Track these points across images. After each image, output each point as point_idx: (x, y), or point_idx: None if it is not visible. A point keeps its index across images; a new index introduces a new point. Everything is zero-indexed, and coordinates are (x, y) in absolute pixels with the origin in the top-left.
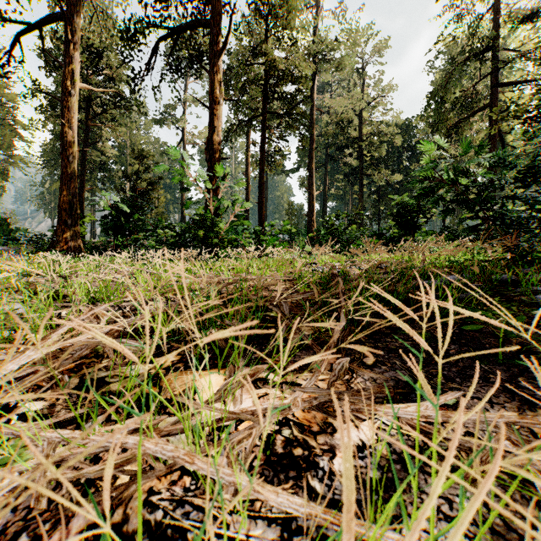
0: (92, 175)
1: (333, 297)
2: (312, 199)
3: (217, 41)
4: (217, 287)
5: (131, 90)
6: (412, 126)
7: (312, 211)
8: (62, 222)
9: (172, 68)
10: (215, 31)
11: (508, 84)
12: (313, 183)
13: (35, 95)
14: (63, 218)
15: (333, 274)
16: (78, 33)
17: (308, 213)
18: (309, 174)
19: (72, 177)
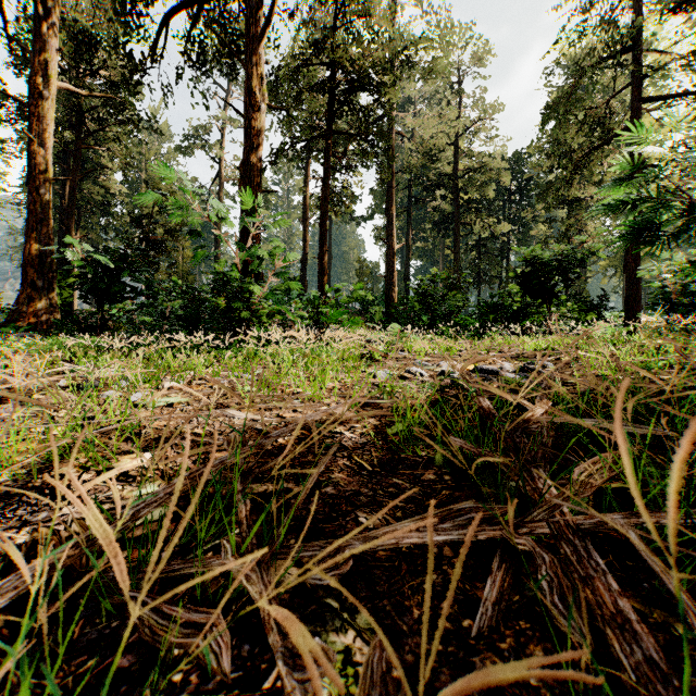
0: (91, 220)
1: (549, 553)
2: (392, 255)
3: (257, 19)
4: (137, 507)
5: (130, 90)
6: (522, 161)
7: (392, 271)
8: (29, 284)
9: (191, 60)
10: (253, 3)
11: (656, 101)
12: (393, 233)
13: (5, 104)
14: (31, 278)
15: (485, 412)
16: (54, 7)
17: (387, 273)
18: (389, 221)
19: (44, 217)
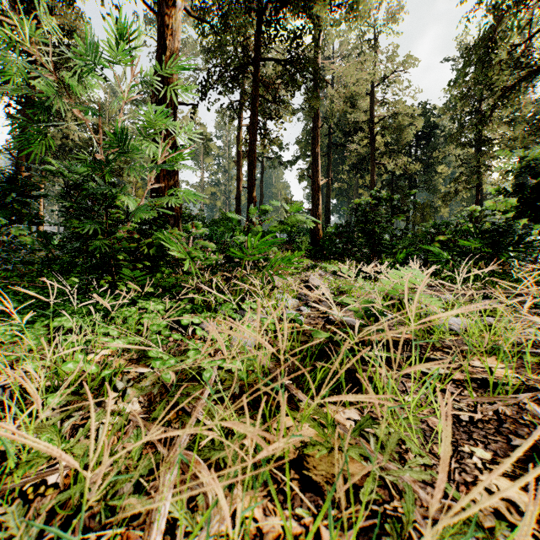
0: None
1: None
2: (317, 190)
3: None
4: None
5: None
6: (427, 111)
7: (317, 205)
8: None
9: None
10: None
11: None
12: (318, 170)
13: None
14: None
15: None
16: None
17: (313, 207)
18: (314, 158)
19: None
